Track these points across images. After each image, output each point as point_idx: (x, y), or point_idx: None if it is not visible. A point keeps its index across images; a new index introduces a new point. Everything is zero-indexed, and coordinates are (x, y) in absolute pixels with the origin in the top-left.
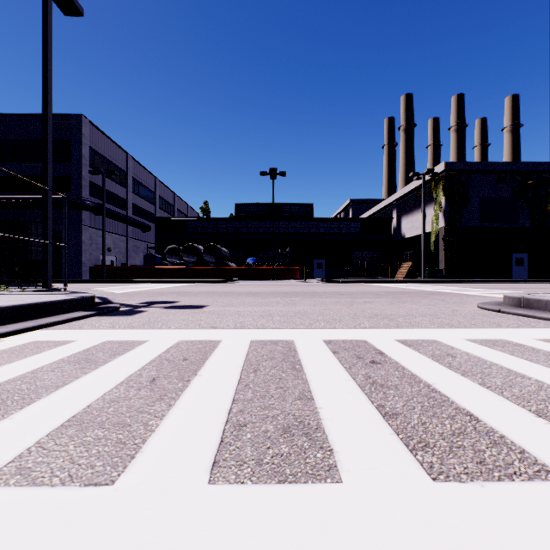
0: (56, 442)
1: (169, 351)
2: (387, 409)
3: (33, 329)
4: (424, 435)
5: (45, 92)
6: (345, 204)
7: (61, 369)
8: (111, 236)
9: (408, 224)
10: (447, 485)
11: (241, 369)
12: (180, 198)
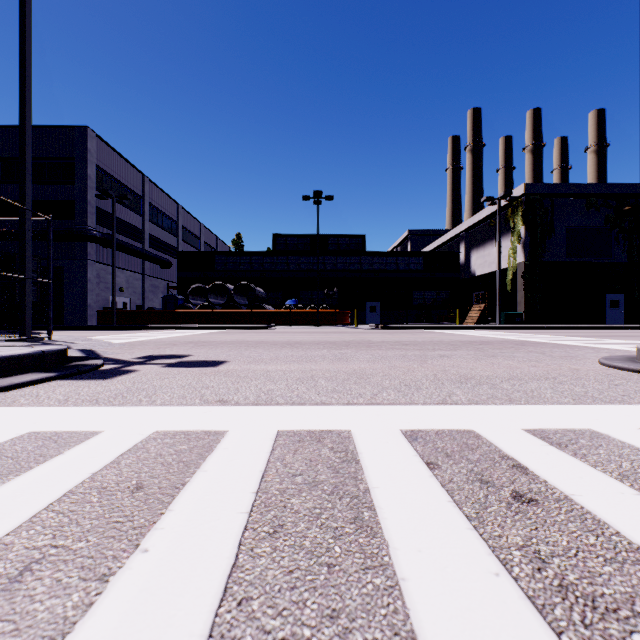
0: None
1: (120, 463)
2: None
3: None
4: None
5: (23, 83)
6: (402, 236)
7: None
8: (123, 274)
9: (479, 259)
10: None
11: (245, 523)
12: (207, 229)
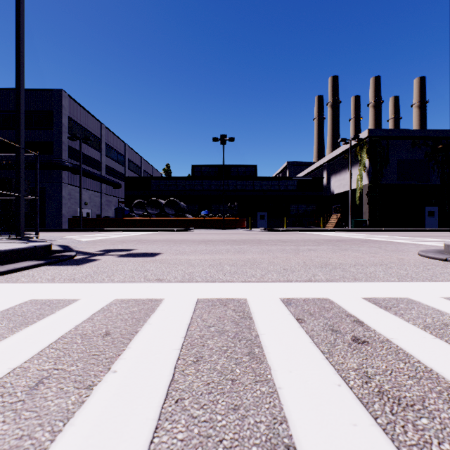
0: None
1: (93, 319)
2: None
3: None
4: None
5: (18, 60)
6: (283, 166)
7: None
8: (87, 192)
9: (337, 182)
10: None
11: (178, 355)
12: (146, 161)
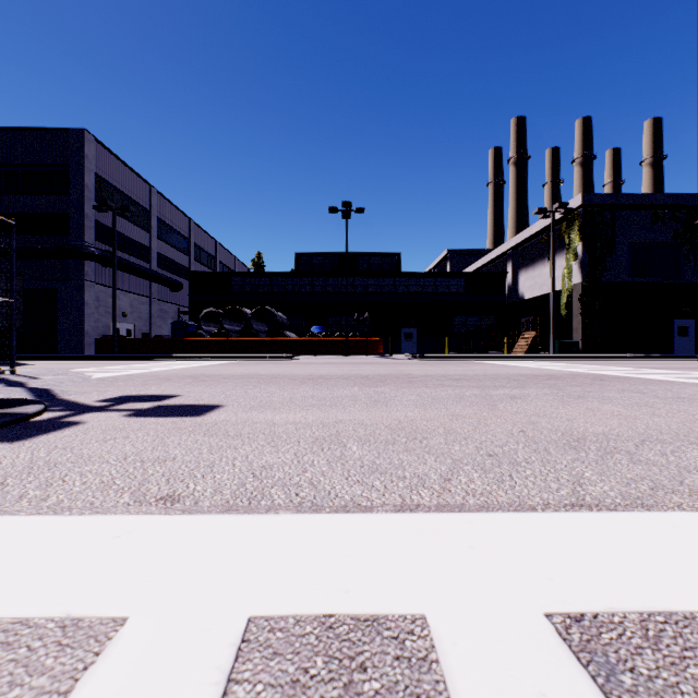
0: None
1: None
2: None
3: None
4: None
5: None
6: (440, 255)
7: None
8: (127, 297)
9: (528, 281)
10: None
11: None
12: (224, 248)
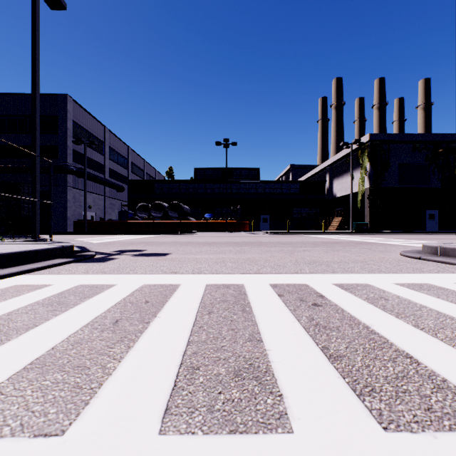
0: (15, 386)
1: (133, 294)
2: (331, 351)
3: (16, 274)
4: (370, 378)
5: (34, 73)
6: (286, 169)
7: (34, 312)
8: (91, 196)
9: (339, 186)
10: (399, 435)
11: (197, 311)
12: (149, 164)
